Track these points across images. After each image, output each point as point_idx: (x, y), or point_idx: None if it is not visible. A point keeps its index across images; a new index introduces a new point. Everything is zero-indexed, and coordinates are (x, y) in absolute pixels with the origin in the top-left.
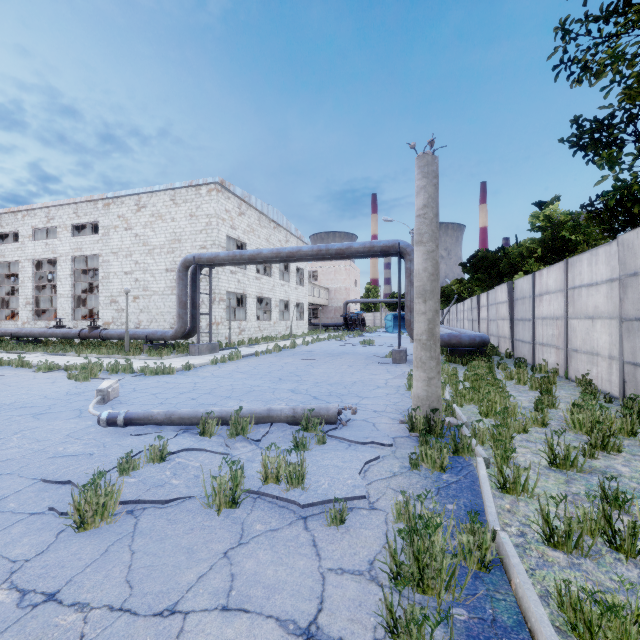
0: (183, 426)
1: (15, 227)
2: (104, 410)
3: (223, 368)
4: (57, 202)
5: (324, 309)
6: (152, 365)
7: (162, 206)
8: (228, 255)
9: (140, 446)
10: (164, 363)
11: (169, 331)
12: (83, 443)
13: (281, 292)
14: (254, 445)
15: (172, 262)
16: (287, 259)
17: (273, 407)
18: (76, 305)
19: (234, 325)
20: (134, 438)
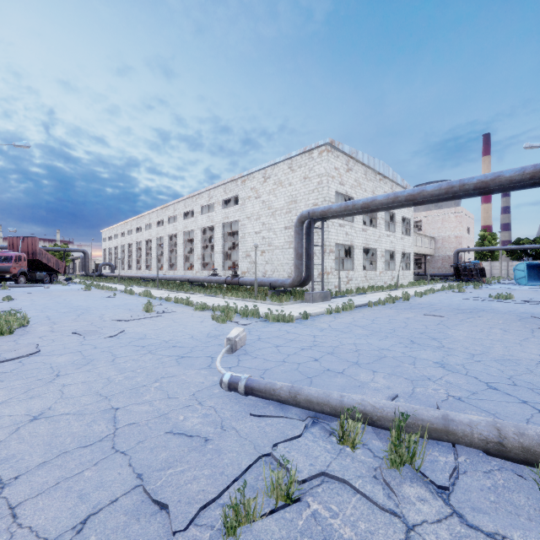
0: (310, 411)
1: (192, 207)
2: (231, 362)
3: (339, 319)
4: (214, 185)
5: (429, 259)
6: (274, 310)
7: (282, 174)
8: (340, 206)
9: (259, 443)
10: (284, 309)
11: (287, 280)
12: (203, 413)
13: (386, 242)
14: (440, 500)
15: (289, 221)
16: (404, 204)
17: (452, 414)
18: (225, 259)
19: (342, 275)
20: (253, 421)
